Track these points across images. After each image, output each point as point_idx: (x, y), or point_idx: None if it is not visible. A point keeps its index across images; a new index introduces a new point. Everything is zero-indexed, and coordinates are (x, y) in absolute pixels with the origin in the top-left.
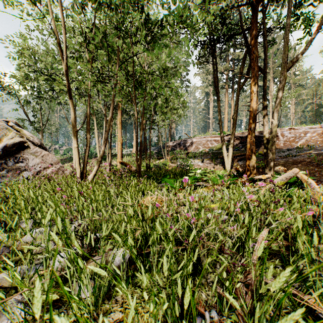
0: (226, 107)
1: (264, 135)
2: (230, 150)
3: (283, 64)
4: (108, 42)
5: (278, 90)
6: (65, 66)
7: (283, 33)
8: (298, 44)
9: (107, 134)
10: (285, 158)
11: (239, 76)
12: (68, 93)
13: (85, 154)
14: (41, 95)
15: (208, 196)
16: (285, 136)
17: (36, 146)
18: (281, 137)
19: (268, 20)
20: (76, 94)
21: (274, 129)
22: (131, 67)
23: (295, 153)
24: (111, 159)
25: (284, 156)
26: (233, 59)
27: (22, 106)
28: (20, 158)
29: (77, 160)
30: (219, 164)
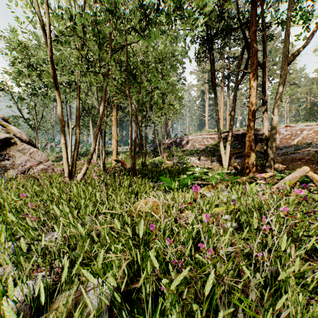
0: (222, 105)
1: (263, 132)
2: (227, 147)
3: (284, 57)
4: (99, 28)
5: (278, 85)
6: (50, 52)
7: (282, 28)
8: (297, 39)
9: (98, 129)
10: (284, 156)
11: (237, 71)
12: (54, 83)
13: (74, 151)
14: (35, 92)
15: (215, 202)
16: (282, 133)
17: (24, 143)
18: (277, 134)
19: (266, 14)
20: (67, 87)
21: (274, 125)
22: (125, 58)
23: (293, 150)
24: (107, 156)
25: (282, 154)
26: (229, 57)
27: (16, 103)
28: (6, 156)
29: (65, 157)
30: (216, 161)
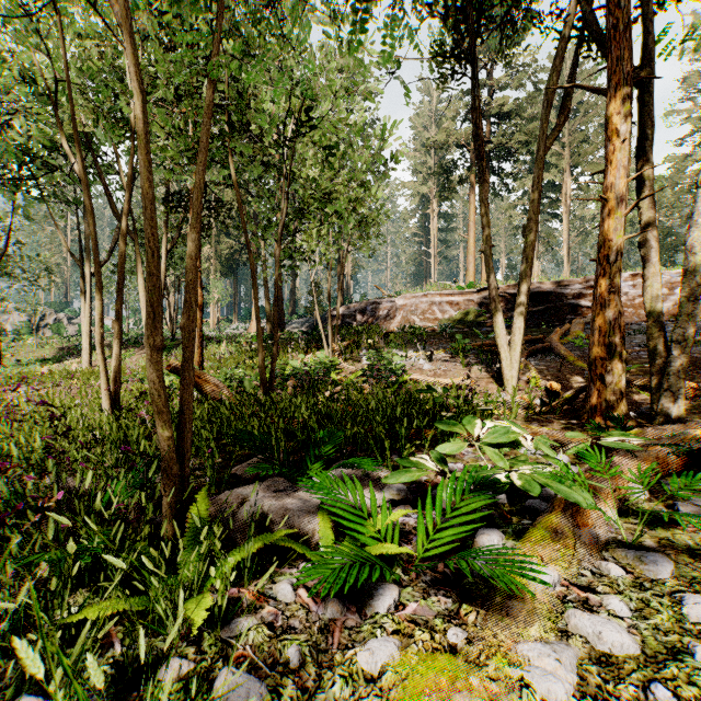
0: (473, 227)
1: (648, 279)
2: (517, 328)
3: None
4: None
5: None
6: None
7: None
8: None
9: None
10: None
11: (548, 109)
12: None
13: None
14: None
15: None
16: (624, 292)
17: None
18: None
19: None
20: None
21: (694, 257)
22: None
23: None
24: None
25: None
26: (489, 115)
27: None
28: None
29: None
30: (477, 365)
